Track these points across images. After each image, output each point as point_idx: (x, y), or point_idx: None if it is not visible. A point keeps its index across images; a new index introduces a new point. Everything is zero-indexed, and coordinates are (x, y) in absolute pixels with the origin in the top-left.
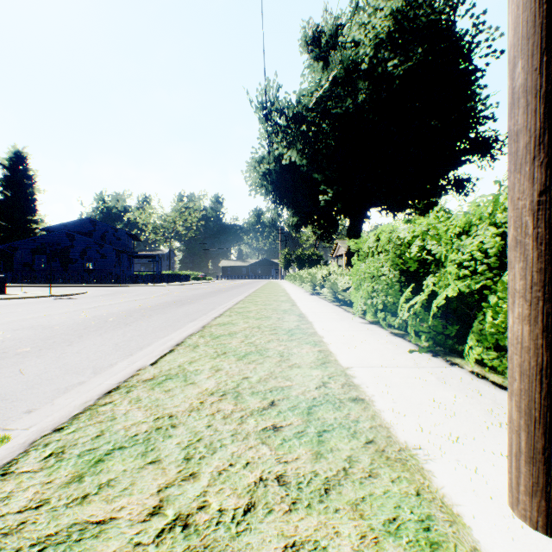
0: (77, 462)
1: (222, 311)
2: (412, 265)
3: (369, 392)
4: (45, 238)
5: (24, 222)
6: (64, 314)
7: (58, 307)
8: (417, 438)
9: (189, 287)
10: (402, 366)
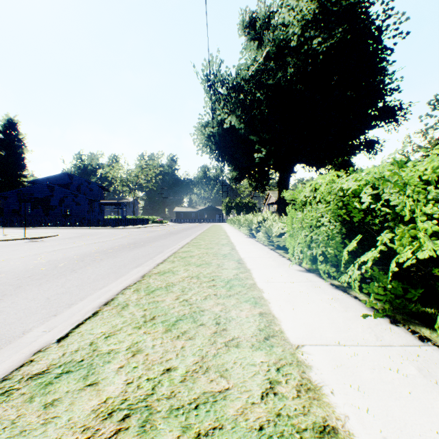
0: None
1: (166, 256)
2: (358, 216)
3: (339, 406)
4: (30, 189)
5: (15, 177)
6: (22, 258)
7: (22, 250)
8: None
9: (146, 230)
10: (364, 344)
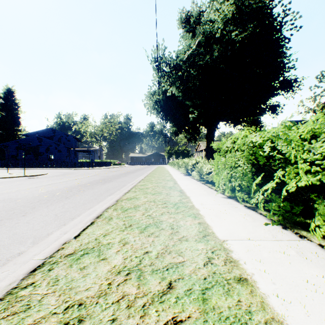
0: None
1: (129, 188)
2: (262, 160)
3: (248, 269)
4: (24, 140)
5: (13, 131)
6: (28, 189)
7: (26, 184)
8: None
9: (110, 170)
10: (264, 239)
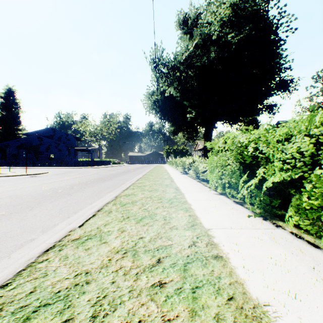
0: (9, 321)
1: (128, 186)
2: (248, 159)
3: (225, 250)
4: (25, 139)
5: (13, 130)
6: (31, 187)
7: (29, 182)
8: (265, 294)
9: (110, 169)
10: (244, 228)
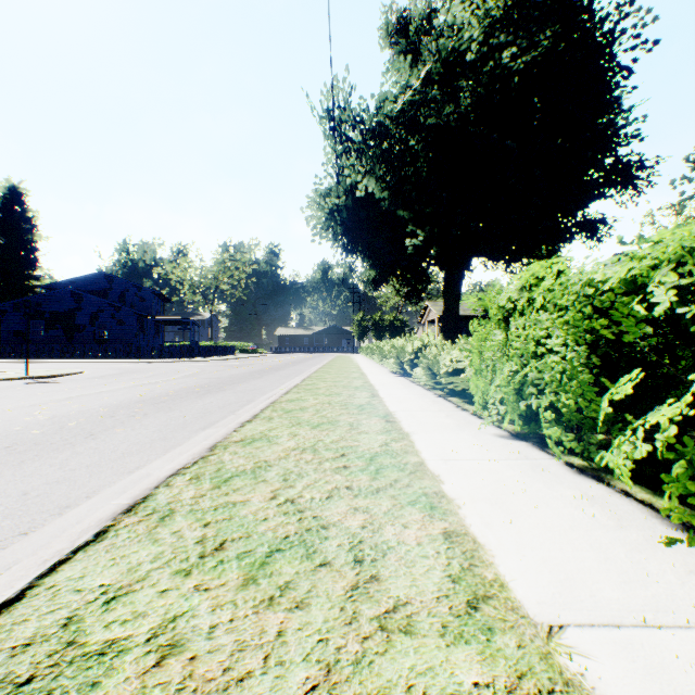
0: None
1: (259, 409)
2: (632, 333)
3: None
4: (43, 298)
5: (21, 279)
6: (7, 412)
7: (13, 398)
8: None
9: (230, 364)
10: None
